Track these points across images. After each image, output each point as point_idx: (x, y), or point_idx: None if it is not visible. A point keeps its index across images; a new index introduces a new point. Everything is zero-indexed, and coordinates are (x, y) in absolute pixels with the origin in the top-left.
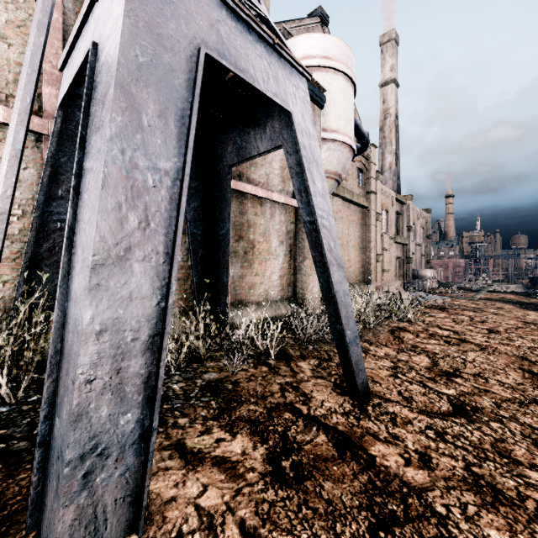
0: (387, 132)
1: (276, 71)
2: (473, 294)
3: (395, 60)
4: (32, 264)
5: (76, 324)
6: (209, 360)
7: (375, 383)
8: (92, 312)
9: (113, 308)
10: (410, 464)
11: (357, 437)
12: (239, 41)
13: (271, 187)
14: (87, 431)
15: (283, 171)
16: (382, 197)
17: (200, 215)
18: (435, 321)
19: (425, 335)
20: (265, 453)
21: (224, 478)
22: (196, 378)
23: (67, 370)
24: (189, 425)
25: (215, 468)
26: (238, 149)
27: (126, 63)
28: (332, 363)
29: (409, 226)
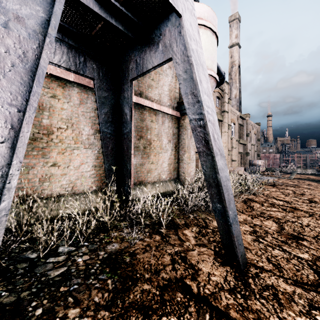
0: (233, 75)
1: None
2: (289, 175)
3: (238, 31)
4: None
5: None
6: (114, 229)
7: (246, 249)
8: None
9: None
10: None
11: None
12: None
13: (162, 103)
14: None
15: (171, 92)
16: (231, 115)
17: (109, 118)
18: (271, 194)
19: (268, 204)
20: None
21: None
22: (100, 250)
23: None
24: None
25: None
26: (137, 65)
27: None
28: (209, 230)
29: (248, 133)
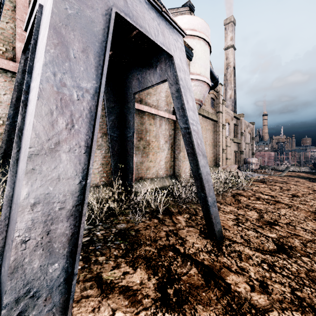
0: (229, 76)
1: (163, 29)
2: (280, 173)
3: (233, 34)
4: (7, 154)
5: (17, 198)
6: (121, 215)
7: (225, 230)
8: (27, 189)
9: (44, 186)
10: (254, 290)
11: (217, 269)
12: (138, 7)
13: (159, 108)
14: (22, 280)
15: (167, 98)
16: (226, 115)
17: (116, 124)
18: (259, 189)
19: (254, 198)
20: (156, 283)
21: (127, 304)
22: (112, 227)
23: (10, 232)
24: (105, 262)
25: (121, 295)
26: (139, 82)
27: (58, 13)
28: (198, 216)
29: (242, 132)
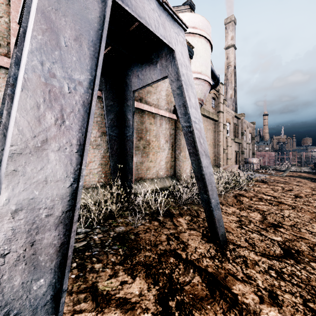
0: (229, 76)
1: (164, 22)
2: (282, 173)
3: (234, 33)
4: None
5: None
6: (120, 217)
7: (229, 233)
8: (7, 194)
9: (29, 190)
10: (263, 301)
11: (222, 277)
12: None
13: (160, 107)
14: None
15: (168, 97)
16: (227, 115)
17: (115, 123)
18: (261, 190)
19: (256, 199)
20: (156, 294)
21: None
22: (110, 231)
23: None
24: (102, 270)
25: (118, 310)
26: (139, 79)
27: None
28: (200, 218)
29: (243, 132)
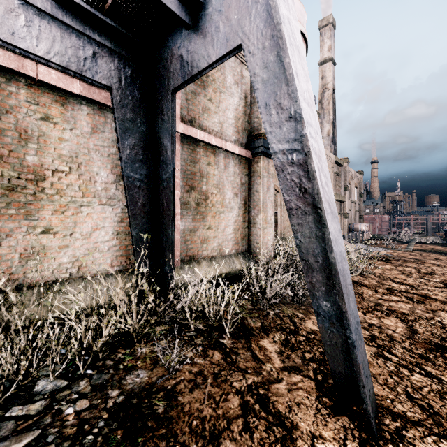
0: (326, 104)
1: None
2: (405, 245)
3: (332, 42)
4: None
5: None
6: (144, 341)
7: None
8: None
9: None
10: None
11: None
12: None
13: (224, 137)
14: None
15: (237, 121)
16: None
17: (139, 155)
18: (385, 273)
19: (384, 290)
20: None
21: None
22: (111, 386)
23: None
24: None
25: None
26: (183, 64)
27: None
28: (301, 337)
29: (346, 185)
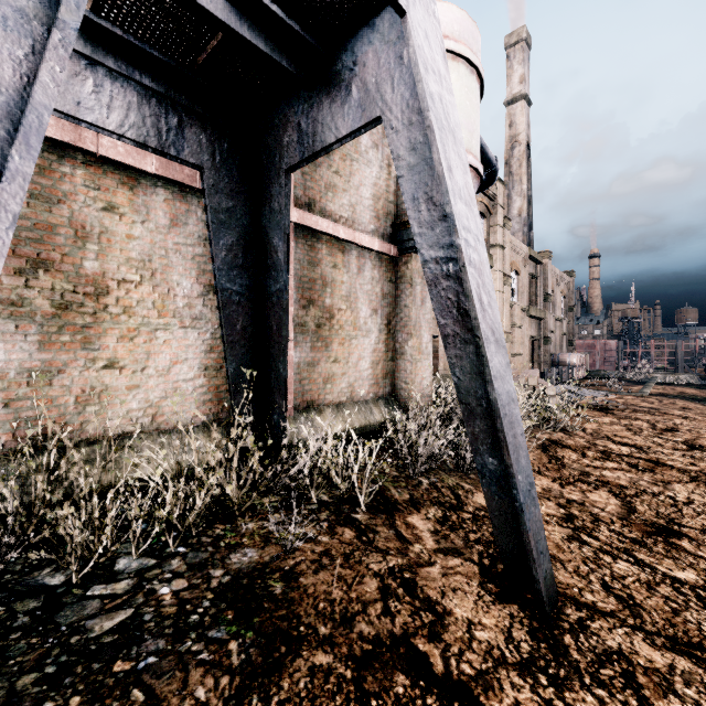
0: (516, 166)
1: None
2: (639, 388)
3: (526, 69)
4: None
5: None
6: (248, 515)
7: (552, 562)
8: None
9: None
10: None
11: None
12: None
13: (358, 226)
14: None
15: (377, 201)
16: (512, 254)
17: (238, 259)
18: (601, 429)
19: (595, 454)
20: None
21: None
22: (213, 565)
23: None
24: None
25: None
26: (301, 136)
27: None
28: (465, 514)
29: (547, 294)
